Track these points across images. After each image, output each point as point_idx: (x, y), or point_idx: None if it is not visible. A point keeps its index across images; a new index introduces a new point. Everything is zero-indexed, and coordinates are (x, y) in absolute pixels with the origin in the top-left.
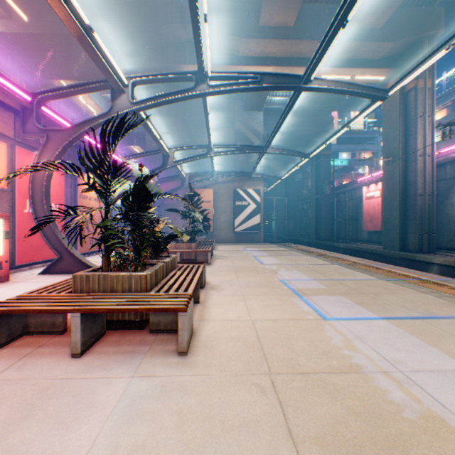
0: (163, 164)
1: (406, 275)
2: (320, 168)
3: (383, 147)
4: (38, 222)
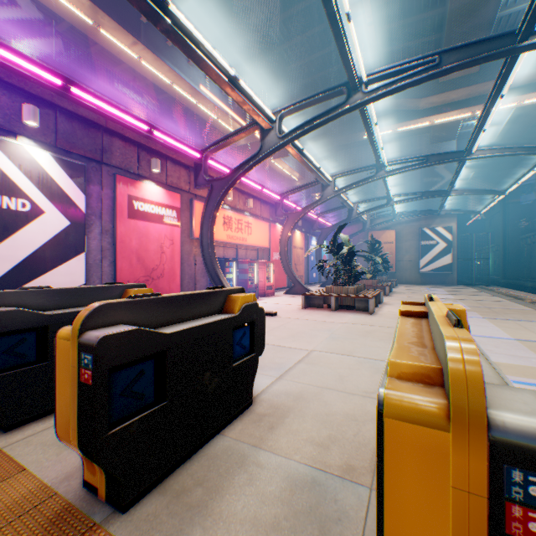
0: (348, 216)
1: None
2: None
3: None
4: (282, 265)
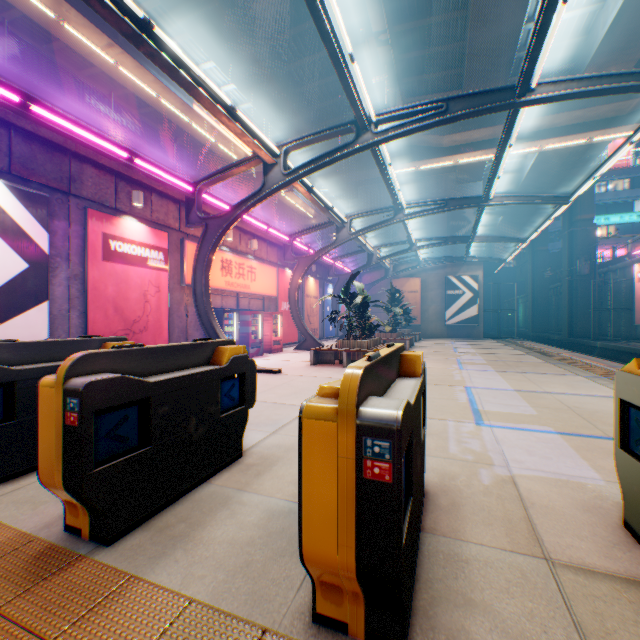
0: (368, 262)
1: (583, 362)
2: (575, 239)
3: None
4: (292, 317)
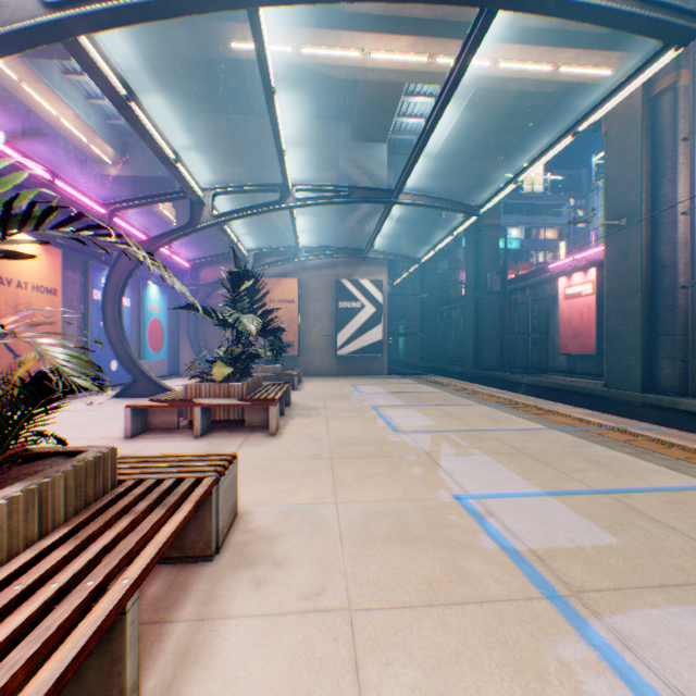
0: (192, 221)
1: None
2: (483, 248)
3: (608, 201)
4: None
